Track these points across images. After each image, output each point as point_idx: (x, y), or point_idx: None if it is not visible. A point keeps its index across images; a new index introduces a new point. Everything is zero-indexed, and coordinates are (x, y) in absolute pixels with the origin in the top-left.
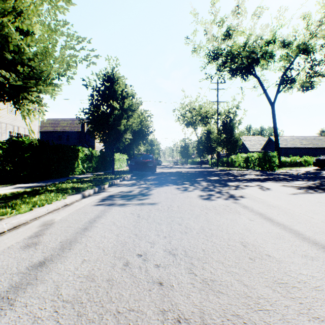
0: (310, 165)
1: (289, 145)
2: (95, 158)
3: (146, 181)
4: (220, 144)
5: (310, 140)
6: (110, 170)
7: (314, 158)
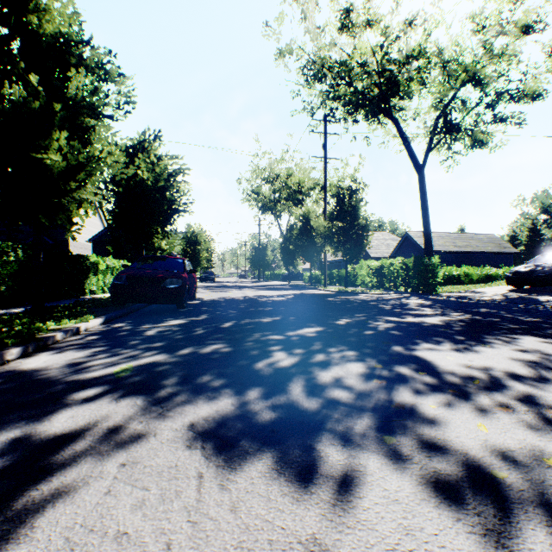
0: (473, 281)
1: (438, 248)
2: (2, 266)
3: (129, 350)
4: (332, 240)
5: (467, 240)
6: (75, 297)
7: (478, 269)
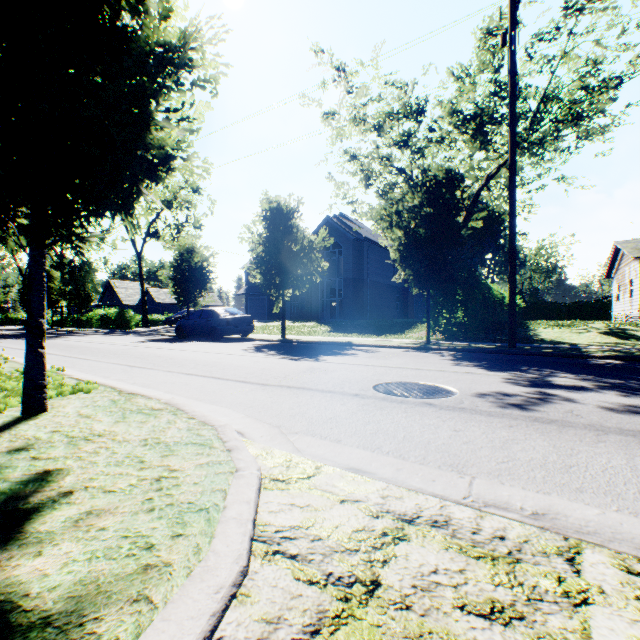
0: None
1: (169, 301)
2: None
3: None
4: (67, 297)
5: None
6: None
7: None
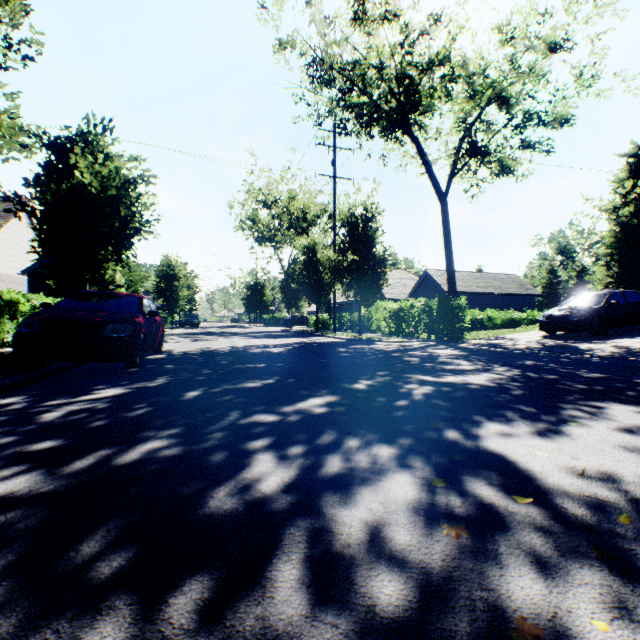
0: (497, 326)
1: (460, 288)
2: None
3: None
4: (343, 277)
5: (489, 281)
6: None
7: (502, 312)
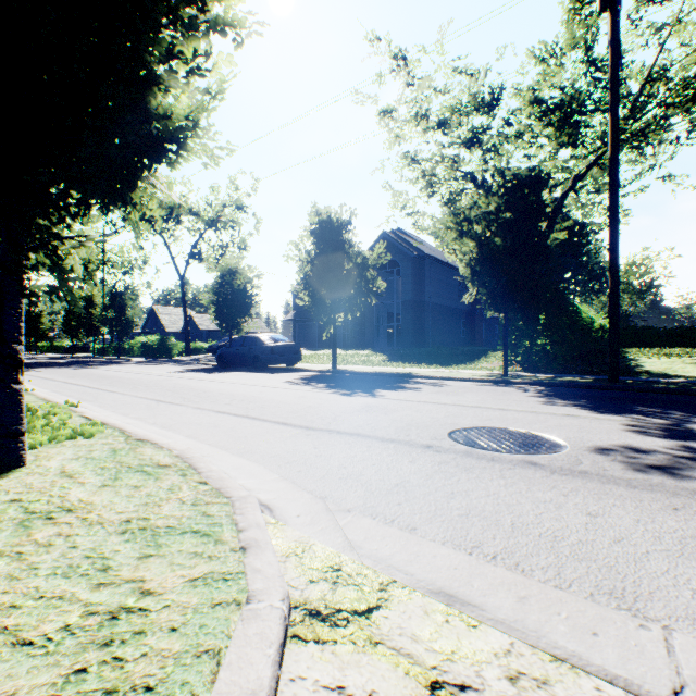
0: None
1: (213, 328)
2: None
3: None
4: (108, 324)
5: None
6: None
7: None
